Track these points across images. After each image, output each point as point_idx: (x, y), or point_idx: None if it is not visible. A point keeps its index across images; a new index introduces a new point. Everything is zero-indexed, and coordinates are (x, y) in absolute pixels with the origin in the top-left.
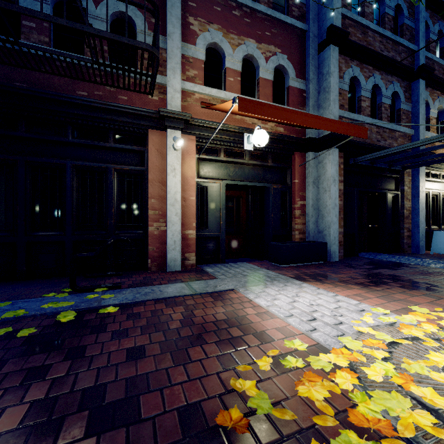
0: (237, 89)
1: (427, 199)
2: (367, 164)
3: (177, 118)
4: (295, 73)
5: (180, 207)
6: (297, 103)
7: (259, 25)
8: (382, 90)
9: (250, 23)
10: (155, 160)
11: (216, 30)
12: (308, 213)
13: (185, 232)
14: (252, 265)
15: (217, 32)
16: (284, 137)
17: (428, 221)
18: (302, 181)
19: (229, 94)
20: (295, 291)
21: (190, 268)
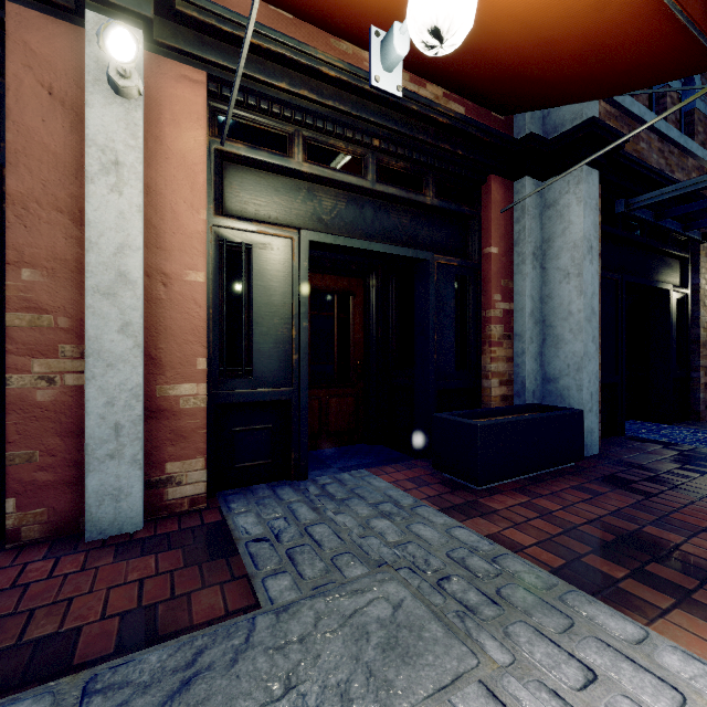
0: None
1: None
2: (648, 219)
3: None
4: None
5: (138, 301)
6: None
7: None
8: None
9: None
10: (36, 125)
11: None
12: (521, 332)
13: (167, 389)
14: (390, 485)
15: None
16: (468, 126)
17: None
18: (507, 251)
19: None
20: None
21: (186, 509)
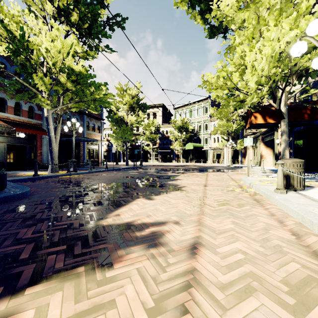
0: (13, 113)
1: (89, 151)
2: (65, 140)
3: None
4: (38, 108)
5: None
6: (38, 118)
7: (22, 92)
8: (71, 117)
9: (18, 91)
10: None
11: (3, 93)
12: (43, 154)
13: None
14: (19, 171)
15: (4, 93)
16: None
17: (90, 157)
18: (41, 144)
19: (9, 115)
20: (32, 172)
21: None
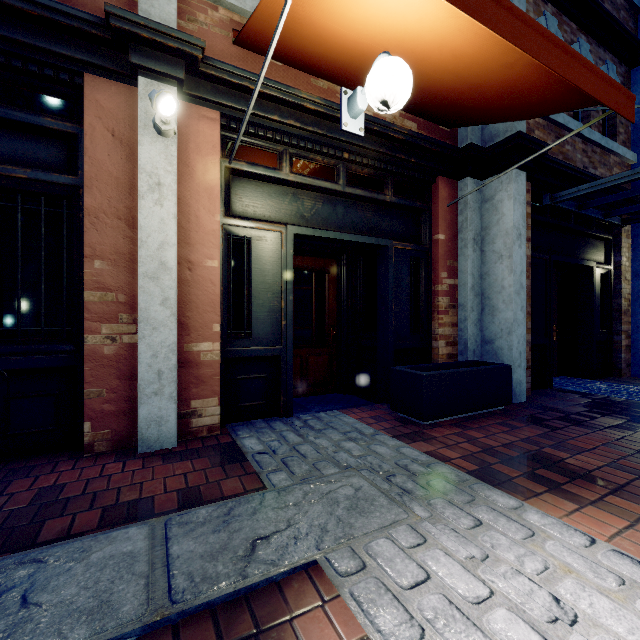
0: None
1: None
2: (571, 209)
3: (165, 49)
4: None
5: (174, 282)
6: None
7: None
8: None
9: None
10: (104, 158)
11: None
12: (464, 303)
13: (192, 346)
14: (356, 421)
15: None
16: (419, 140)
17: None
18: (452, 237)
19: None
20: (530, 564)
21: (205, 435)
